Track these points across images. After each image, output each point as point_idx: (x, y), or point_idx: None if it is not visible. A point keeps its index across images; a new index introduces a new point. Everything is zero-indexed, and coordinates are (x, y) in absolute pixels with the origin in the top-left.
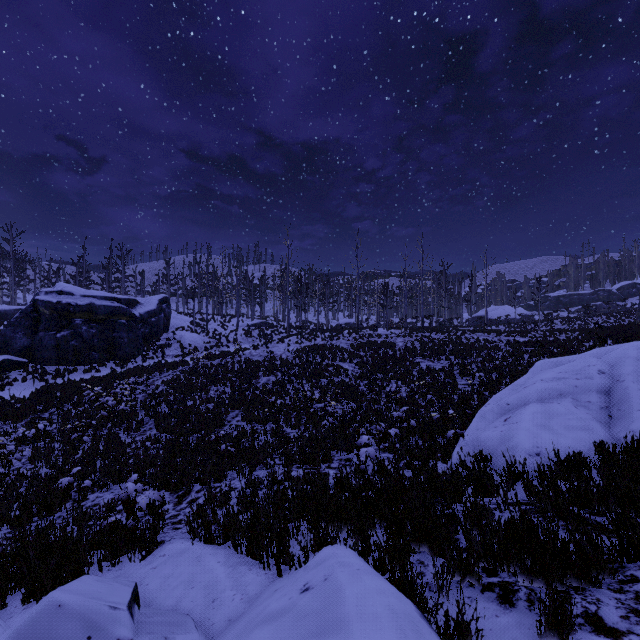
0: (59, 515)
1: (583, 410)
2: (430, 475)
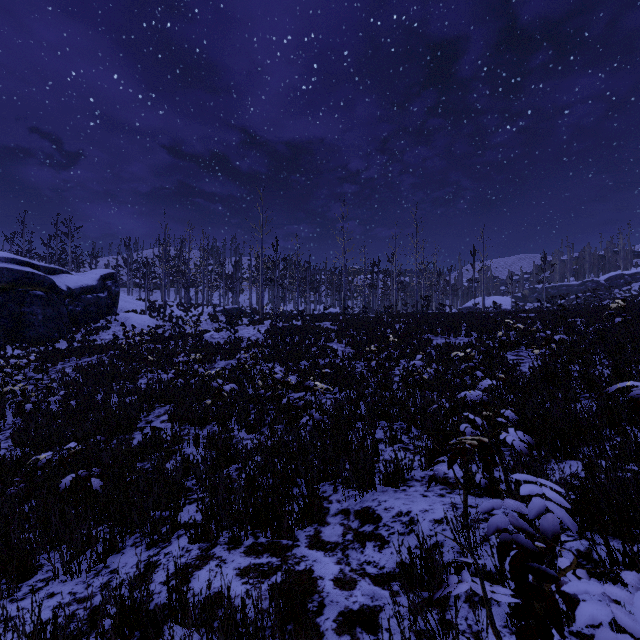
0: None
1: None
2: None
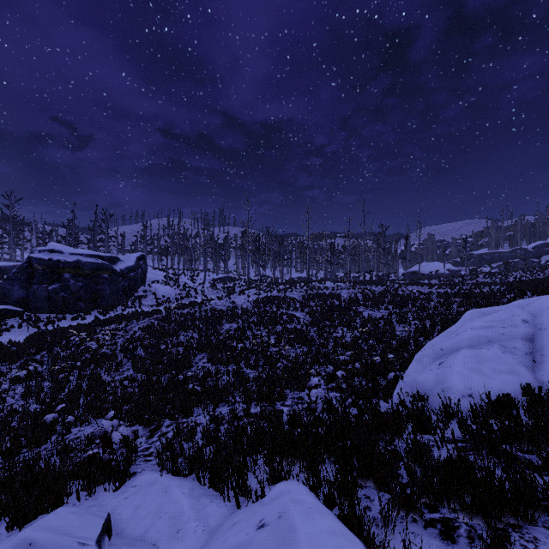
0: (45, 447)
1: (510, 355)
2: (374, 414)
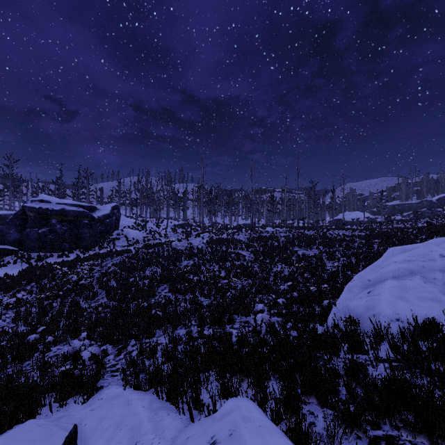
0: (28, 363)
1: (431, 285)
2: (313, 336)
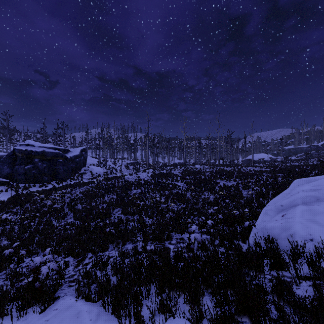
0: (5, 272)
1: None
2: (239, 254)
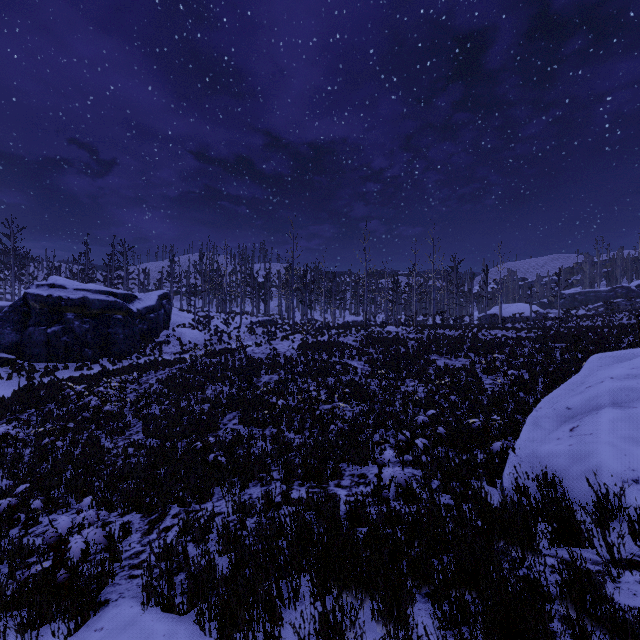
0: None
1: None
2: (486, 511)
